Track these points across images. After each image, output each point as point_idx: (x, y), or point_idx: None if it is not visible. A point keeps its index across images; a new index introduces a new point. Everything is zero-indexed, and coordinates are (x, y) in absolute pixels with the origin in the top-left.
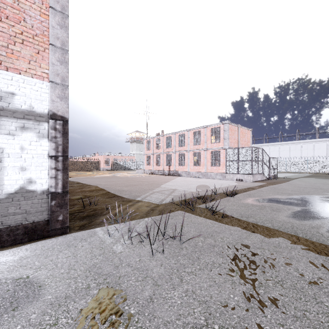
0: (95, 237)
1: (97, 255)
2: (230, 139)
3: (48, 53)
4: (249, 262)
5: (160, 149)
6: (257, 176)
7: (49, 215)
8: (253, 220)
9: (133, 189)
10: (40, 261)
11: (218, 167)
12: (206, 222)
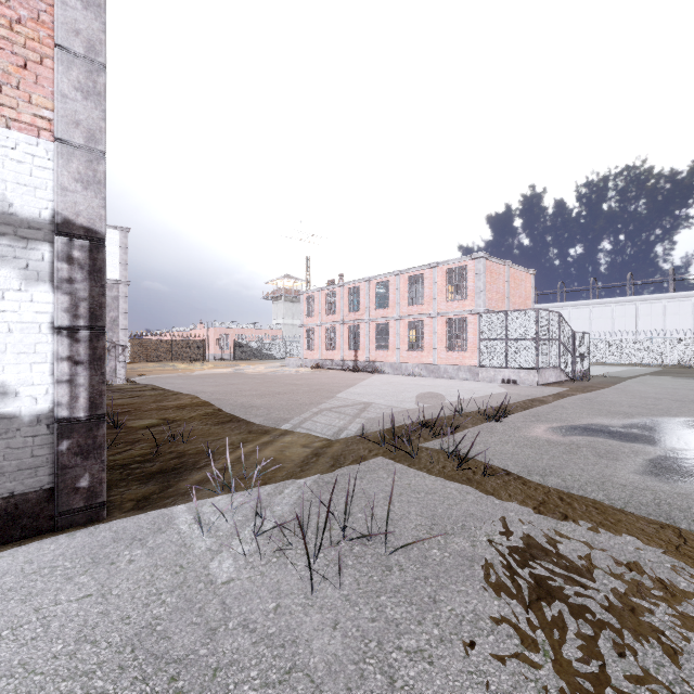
0: (168, 532)
1: (164, 590)
2: (489, 291)
3: (52, 68)
4: (573, 614)
5: (335, 314)
6: (548, 373)
7: (53, 475)
8: (557, 483)
9: (275, 404)
10: (5, 614)
11: (463, 353)
12: (447, 488)
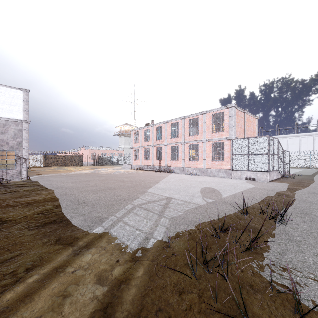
0: None
1: None
2: (236, 127)
3: None
4: None
5: (149, 141)
6: (273, 174)
7: None
8: None
9: (101, 200)
10: None
11: (221, 162)
12: None
